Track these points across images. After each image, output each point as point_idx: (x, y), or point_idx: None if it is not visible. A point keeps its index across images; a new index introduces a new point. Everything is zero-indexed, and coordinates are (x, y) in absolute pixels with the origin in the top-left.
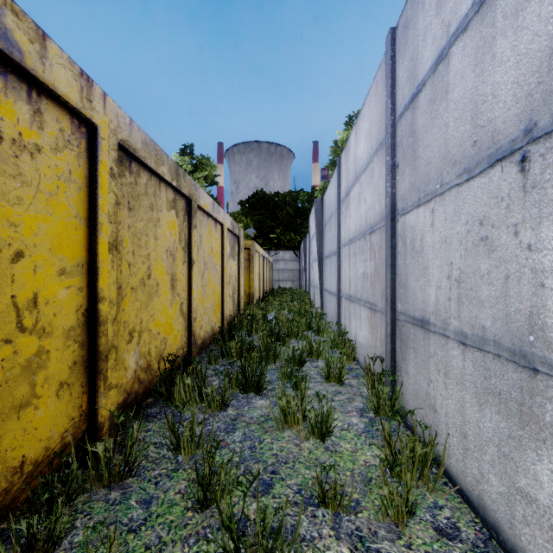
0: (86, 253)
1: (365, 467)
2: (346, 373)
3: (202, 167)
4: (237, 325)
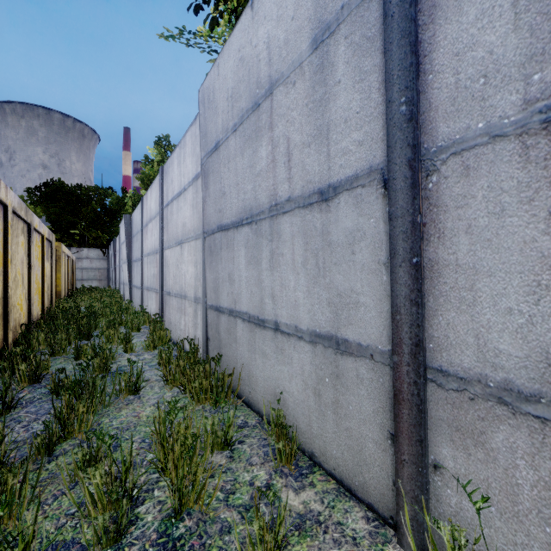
0: (3, 265)
1: (144, 346)
2: (142, 325)
3: None
4: (52, 315)
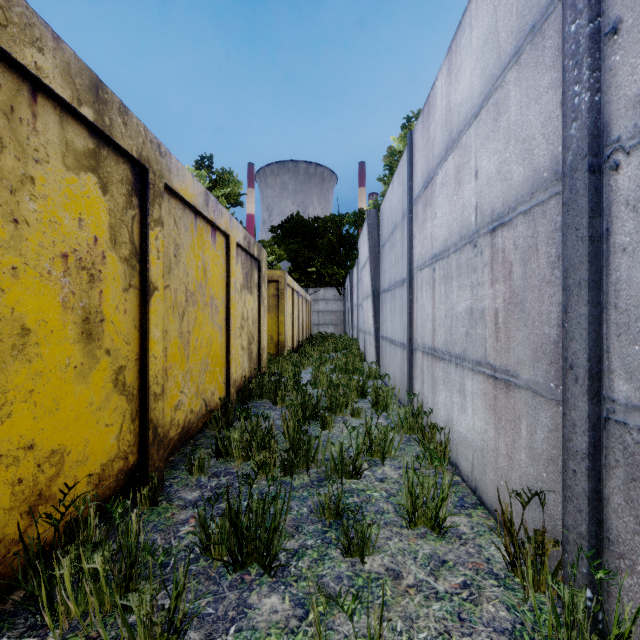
0: None
1: None
2: (453, 514)
3: (223, 183)
4: (254, 390)
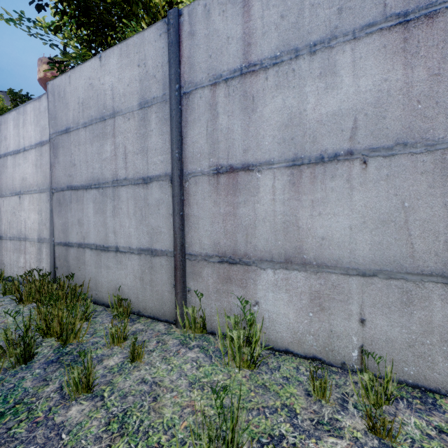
0: None
1: None
2: None
3: None
4: None
